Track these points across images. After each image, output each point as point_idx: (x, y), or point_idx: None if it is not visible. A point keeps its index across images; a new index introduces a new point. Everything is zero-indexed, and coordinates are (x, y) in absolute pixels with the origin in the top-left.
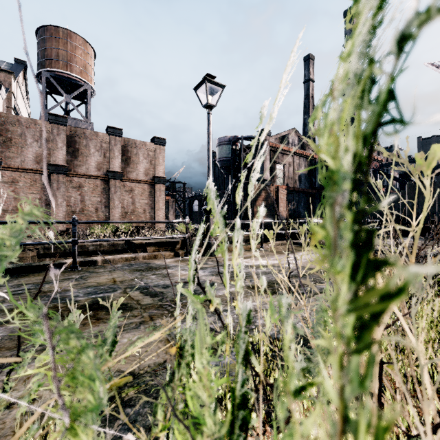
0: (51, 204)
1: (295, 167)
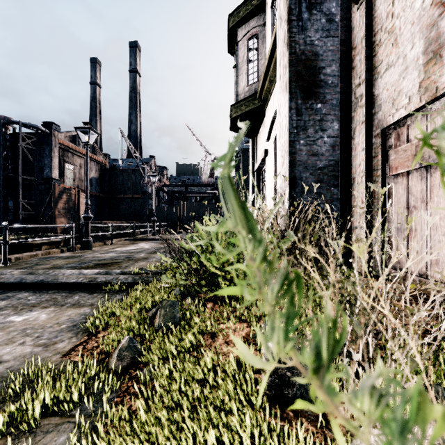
0: None
1: None
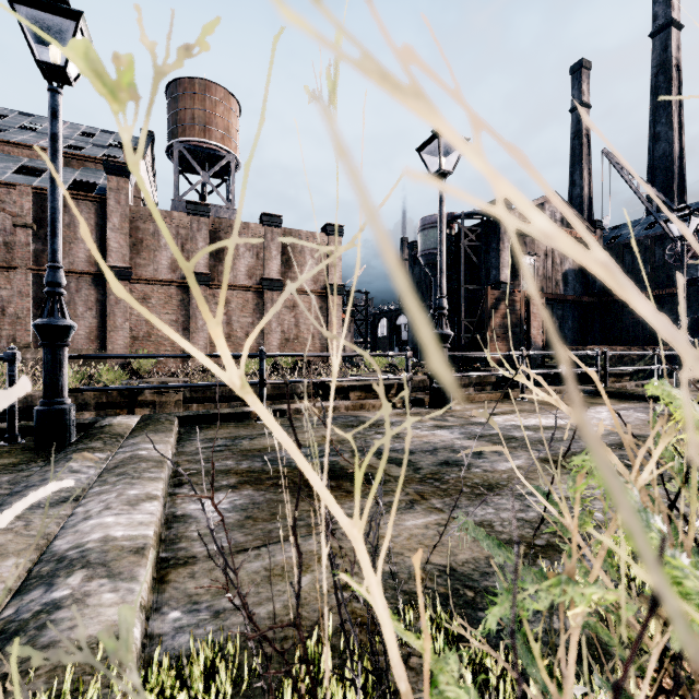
0: (189, 328)
1: (557, 259)
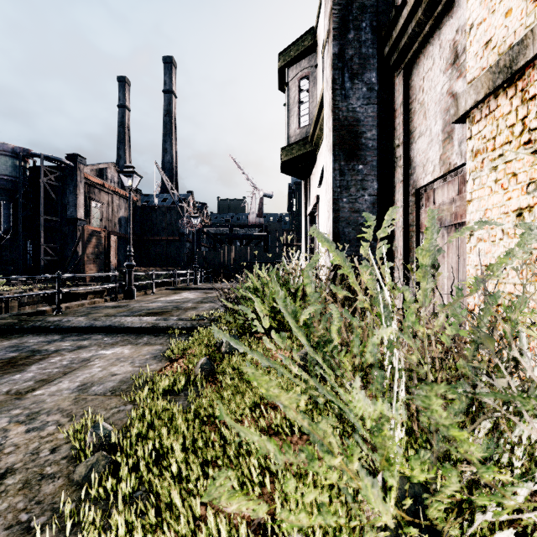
0: None
1: (115, 208)
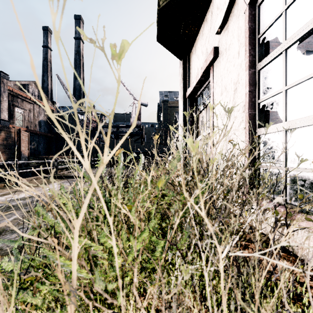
0: None
1: (36, 114)
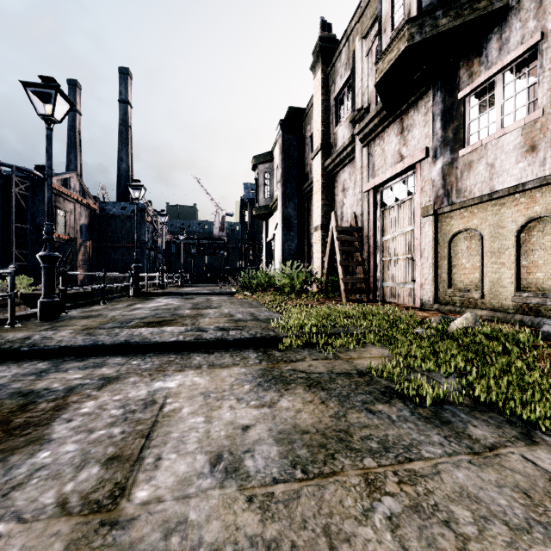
0: None
1: (77, 216)
